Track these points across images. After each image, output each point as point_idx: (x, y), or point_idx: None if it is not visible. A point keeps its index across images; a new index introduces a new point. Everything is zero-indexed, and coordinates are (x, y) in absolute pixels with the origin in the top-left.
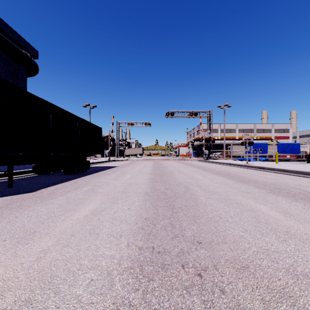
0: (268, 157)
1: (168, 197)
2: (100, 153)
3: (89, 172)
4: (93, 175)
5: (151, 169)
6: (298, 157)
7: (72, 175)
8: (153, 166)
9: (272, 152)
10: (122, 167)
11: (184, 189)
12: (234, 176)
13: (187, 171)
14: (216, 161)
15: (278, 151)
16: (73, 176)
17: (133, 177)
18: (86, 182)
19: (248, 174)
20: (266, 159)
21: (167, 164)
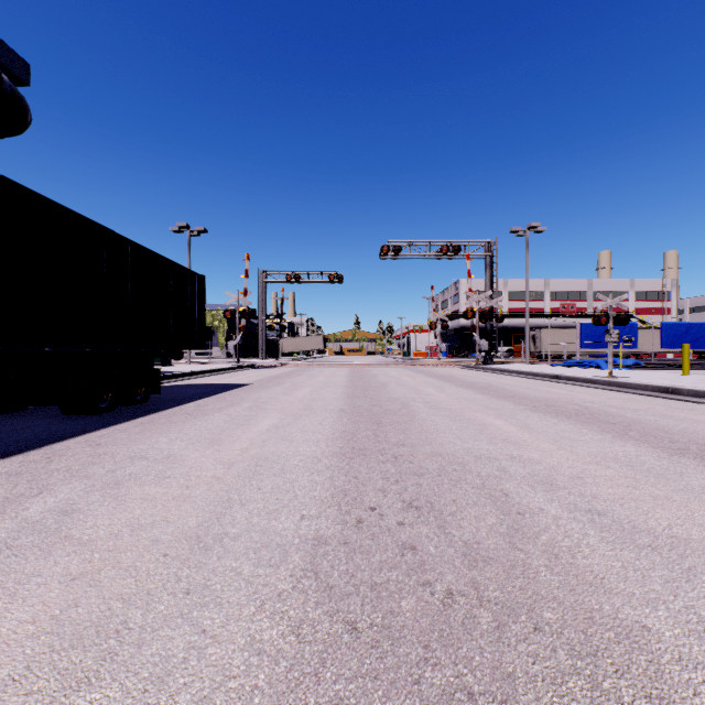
0: (623, 357)
1: (447, 619)
2: (201, 347)
3: (151, 406)
4: (155, 417)
5: (343, 395)
6: (701, 358)
7: (83, 419)
8: (348, 384)
9: (640, 345)
10: (263, 388)
11: (495, 508)
12: (618, 421)
13: (452, 400)
14: (513, 369)
15: (664, 344)
16: (84, 421)
17: (281, 426)
18: (89, 459)
19: (652, 412)
20: (636, 362)
21: (387, 378)
